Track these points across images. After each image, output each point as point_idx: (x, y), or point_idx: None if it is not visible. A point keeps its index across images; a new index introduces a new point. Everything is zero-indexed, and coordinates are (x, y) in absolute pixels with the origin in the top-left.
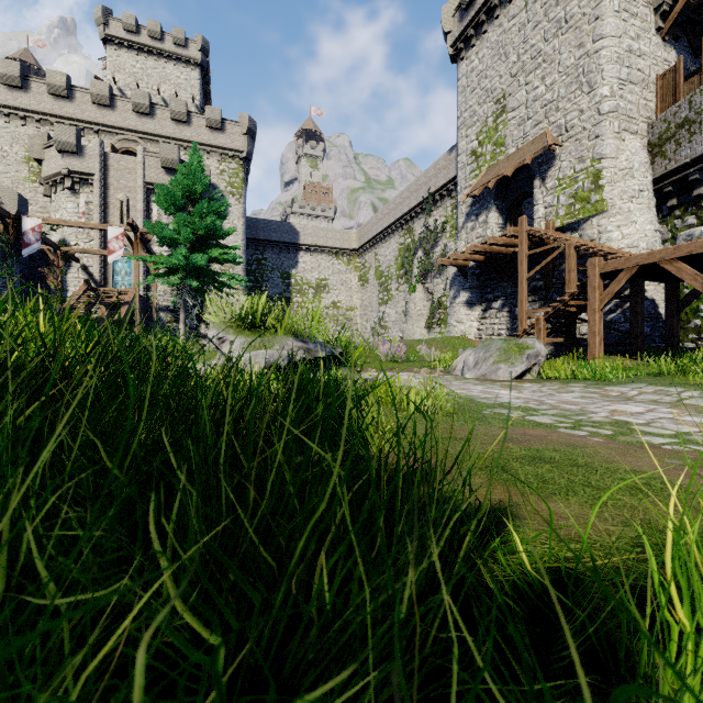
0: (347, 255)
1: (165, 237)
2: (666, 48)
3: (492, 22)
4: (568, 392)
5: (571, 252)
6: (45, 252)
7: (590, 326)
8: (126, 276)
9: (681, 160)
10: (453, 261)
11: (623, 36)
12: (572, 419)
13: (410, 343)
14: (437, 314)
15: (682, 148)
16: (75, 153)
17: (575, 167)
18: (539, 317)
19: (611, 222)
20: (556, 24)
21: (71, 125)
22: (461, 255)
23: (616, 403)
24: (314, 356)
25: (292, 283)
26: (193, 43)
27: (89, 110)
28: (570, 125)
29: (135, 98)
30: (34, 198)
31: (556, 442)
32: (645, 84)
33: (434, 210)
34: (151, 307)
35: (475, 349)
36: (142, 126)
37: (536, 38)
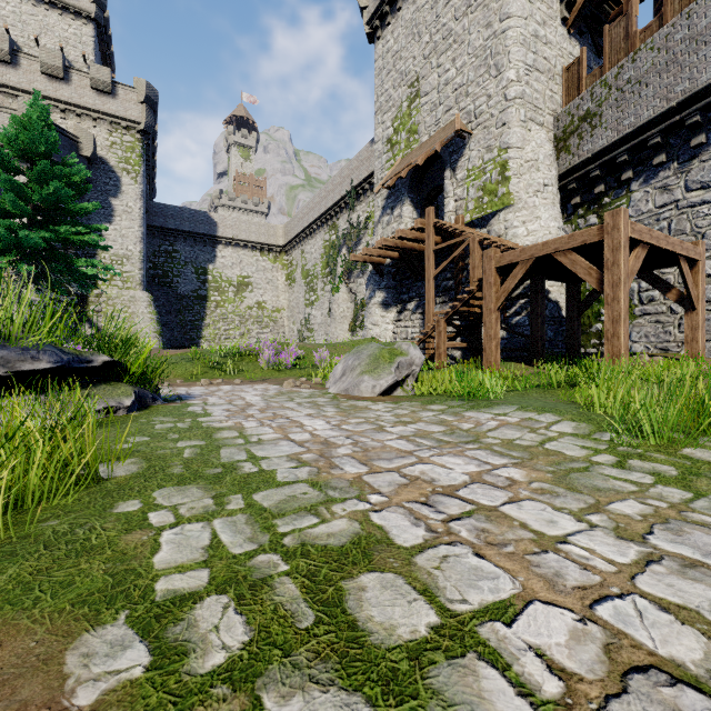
0: (273, 251)
1: None
2: (571, 42)
3: None
4: (410, 422)
5: (475, 246)
6: None
7: (486, 329)
8: None
9: (584, 155)
10: (367, 258)
11: (529, 19)
12: (271, 532)
13: (314, 347)
14: (360, 316)
15: (585, 143)
16: None
17: (483, 157)
18: (440, 319)
19: (517, 217)
20: (466, 2)
21: None
22: (374, 250)
23: (445, 452)
24: (12, 369)
25: (209, 280)
26: None
27: None
28: (479, 112)
29: None
30: None
31: None
32: (551, 74)
33: (357, 205)
34: None
35: (346, 356)
36: None
37: (447, 17)
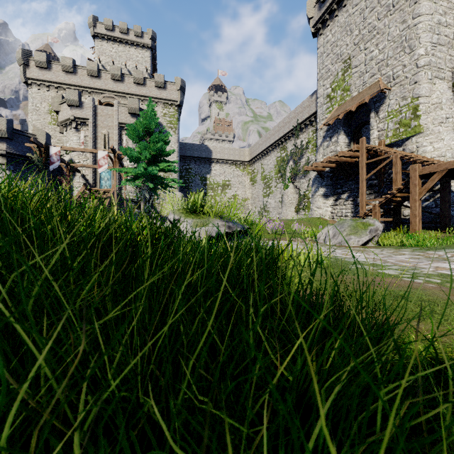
0: (242, 165)
1: (132, 157)
2: None
3: (341, 9)
4: (401, 255)
5: (397, 160)
6: (60, 167)
7: (412, 210)
8: (107, 180)
9: None
10: (314, 168)
11: (434, 14)
12: (410, 272)
13: (286, 221)
14: (303, 203)
15: None
16: (78, 106)
17: (399, 103)
18: (375, 205)
19: (425, 140)
20: (386, 8)
21: (75, 89)
22: (320, 164)
23: (437, 262)
24: (233, 230)
25: (207, 184)
26: (146, 34)
27: (85, 79)
28: (396, 75)
29: (112, 71)
30: (54, 134)
31: (404, 286)
32: (450, 45)
33: (300, 134)
34: (122, 199)
35: (333, 226)
36: (116, 88)
37: (372, 18)
